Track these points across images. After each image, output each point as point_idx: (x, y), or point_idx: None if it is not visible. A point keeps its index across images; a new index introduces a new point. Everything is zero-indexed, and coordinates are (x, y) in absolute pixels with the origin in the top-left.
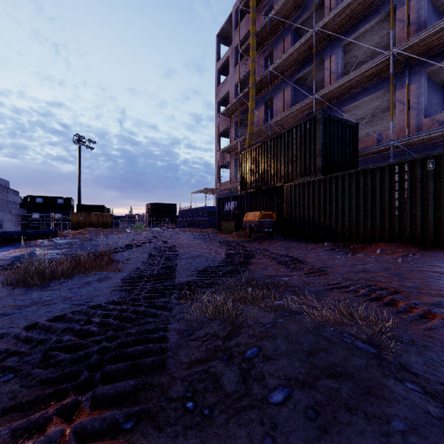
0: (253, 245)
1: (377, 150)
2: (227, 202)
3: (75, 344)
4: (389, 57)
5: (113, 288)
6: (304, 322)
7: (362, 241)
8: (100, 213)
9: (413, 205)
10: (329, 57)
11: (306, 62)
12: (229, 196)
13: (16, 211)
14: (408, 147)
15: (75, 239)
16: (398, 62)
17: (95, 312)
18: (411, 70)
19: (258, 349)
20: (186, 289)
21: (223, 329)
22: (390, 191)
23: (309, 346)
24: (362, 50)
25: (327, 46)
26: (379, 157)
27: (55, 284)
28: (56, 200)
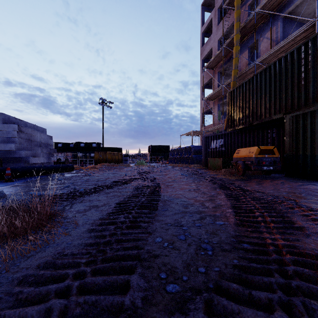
0: (252, 185)
1: None
2: (213, 140)
3: None
4: None
5: None
6: None
7: None
8: (113, 152)
9: None
10: None
11: None
12: (215, 135)
13: (47, 150)
14: None
15: (81, 173)
16: None
17: None
18: None
19: None
20: None
21: None
22: None
23: None
24: None
25: None
26: None
27: None
28: (92, 145)
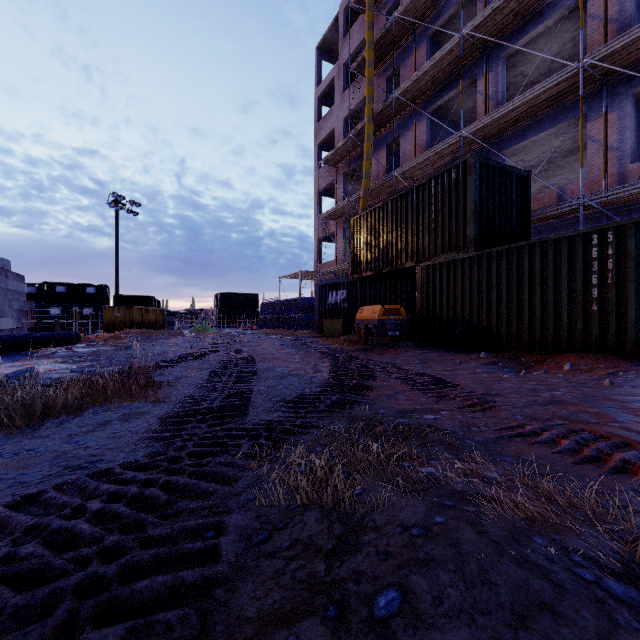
0: (371, 356)
1: (558, 213)
2: (332, 291)
3: (39, 566)
4: (577, 71)
5: (141, 434)
6: (486, 524)
7: (539, 350)
8: (147, 307)
9: (622, 296)
10: (484, 74)
11: (450, 83)
12: (334, 283)
13: (19, 304)
14: (606, 207)
15: (106, 347)
16: (590, 80)
17: (97, 487)
18: (609, 91)
19: (400, 596)
20: (264, 437)
21: (326, 531)
22: (585, 274)
23: (512, 595)
24: (533, 65)
25: (481, 59)
26: (561, 223)
27: (51, 425)
28: (85, 289)
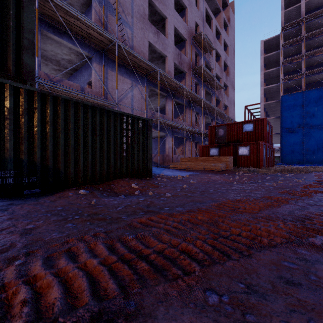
0: None
1: None
2: None
3: None
4: None
5: None
6: None
7: (99, 181)
8: None
9: (133, 149)
10: None
11: None
12: None
13: None
14: None
15: None
16: None
17: None
18: None
19: None
20: None
21: None
22: (120, 136)
23: None
24: None
25: None
26: None
27: None
28: None
